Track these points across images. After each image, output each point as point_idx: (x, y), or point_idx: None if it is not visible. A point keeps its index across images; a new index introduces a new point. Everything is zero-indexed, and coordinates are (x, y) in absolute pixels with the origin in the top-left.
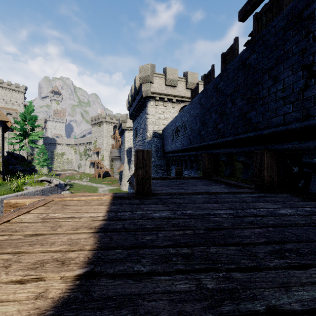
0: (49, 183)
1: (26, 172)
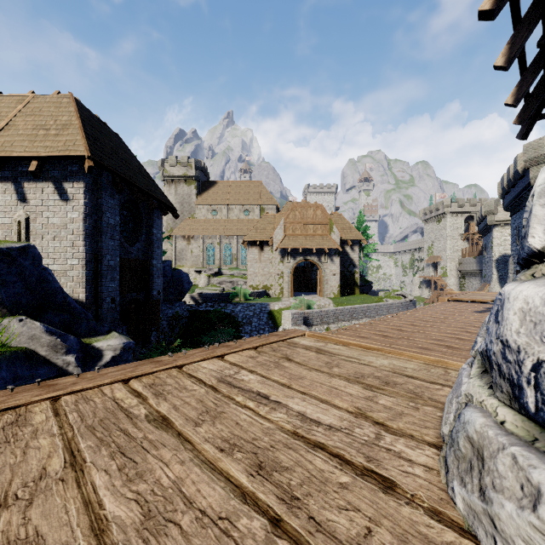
0: (404, 298)
1: (365, 288)
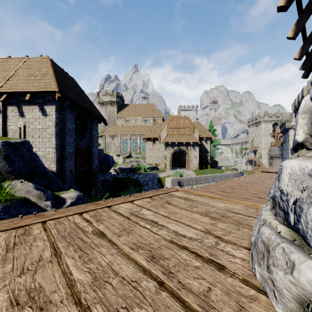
0: (236, 171)
1: (214, 165)
